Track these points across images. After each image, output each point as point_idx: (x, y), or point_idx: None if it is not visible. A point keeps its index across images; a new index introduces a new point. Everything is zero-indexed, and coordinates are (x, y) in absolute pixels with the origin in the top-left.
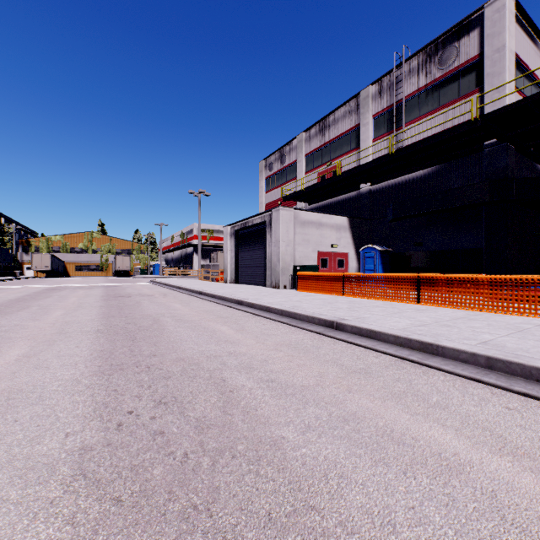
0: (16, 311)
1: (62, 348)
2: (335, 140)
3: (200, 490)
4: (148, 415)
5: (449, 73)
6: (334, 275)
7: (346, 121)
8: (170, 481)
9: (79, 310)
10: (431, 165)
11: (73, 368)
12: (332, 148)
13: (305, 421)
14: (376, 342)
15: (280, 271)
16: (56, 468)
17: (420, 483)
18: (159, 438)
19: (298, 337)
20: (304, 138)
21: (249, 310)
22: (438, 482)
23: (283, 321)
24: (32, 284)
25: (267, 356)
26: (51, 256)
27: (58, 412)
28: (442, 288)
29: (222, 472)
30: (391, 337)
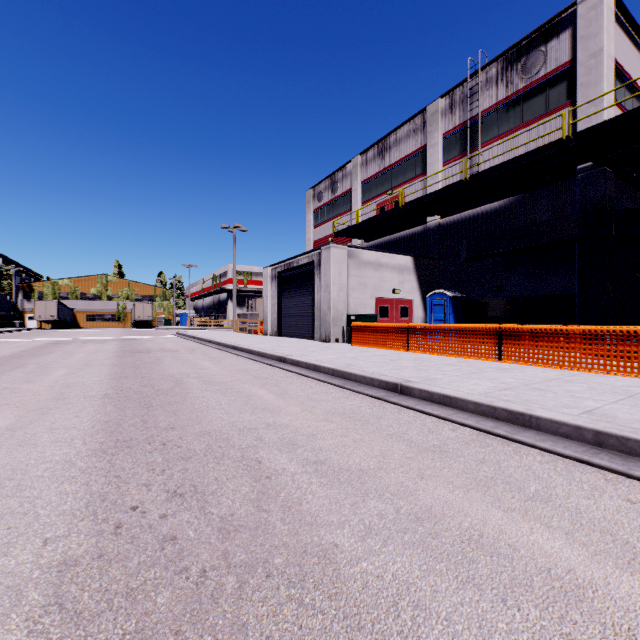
0: (8, 371)
1: (58, 419)
2: (397, 164)
3: (220, 629)
4: (157, 512)
5: (534, 83)
6: (397, 326)
7: (410, 142)
8: (179, 614)
9: (86, 369)
10: (513, 194)
11: (68, 445)
12: (394, 173)
13: (365, 520)
14: (452, 410)
15: (331, 321)
16: (23, 594)
17: (527, 617)
18: (170, 546)
19: (353, 404)
20: (359, 163)
21: (293, 369)
22: (551, 615)
23: (335, 383)
24: (33, 337)
25: (314, 429)
26: (58, 303)
27: (39, 507)
28: (529, 343)
29: (252, 599)
30: (471, 405)
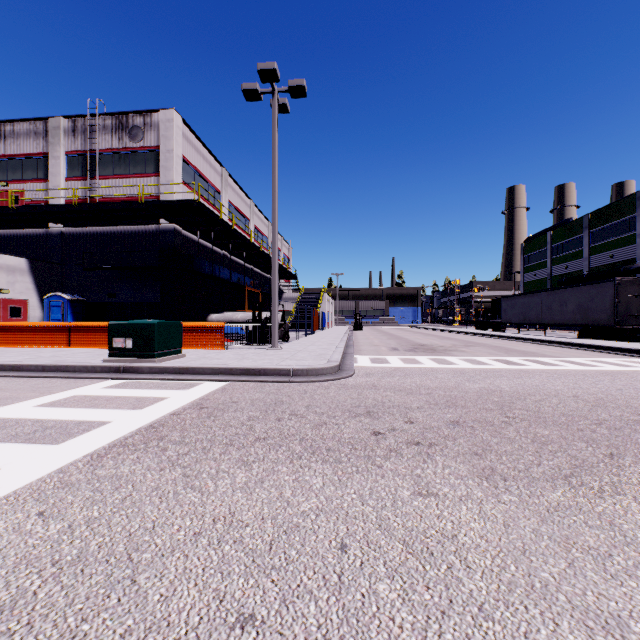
0: None
1: None
2: (15, 158)
3: None
4: None
5: (138, 149)
6: None
7: (31, 142)
8: None
9: None
10: (123, 225)
11: None
12: (11, 166)
13: None
14: None
15: None
16: None
17: None
18: None
19: None
20: None
21: None
22: None
23: None
24: None
25: None
26: None
27: None
28: (87, 334)
29: None
30: None
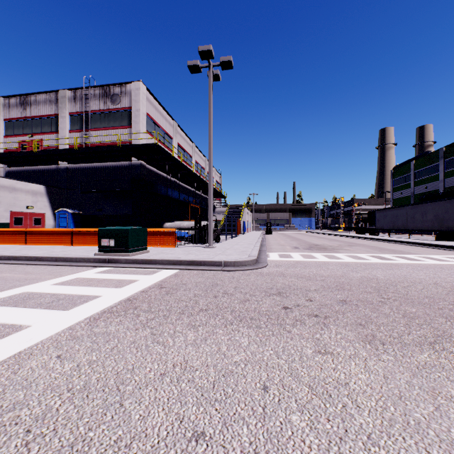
0: None
1: None
2: (37, 118)
3: None
4: None
5: (116, 110)
6: (19, 230)
7: (47, 107)
8: None
9: None
10: (107, 162)
11: None
12: (34, 123)
13: None
14: (16, 261)
15: None
16: None
17: None
18: None
19: None
20: (2, 103)
21: None
22: None
23: None
24: None
25: None
26: None
27: None
28: (84, 236)
29: None
30: (24, 258)
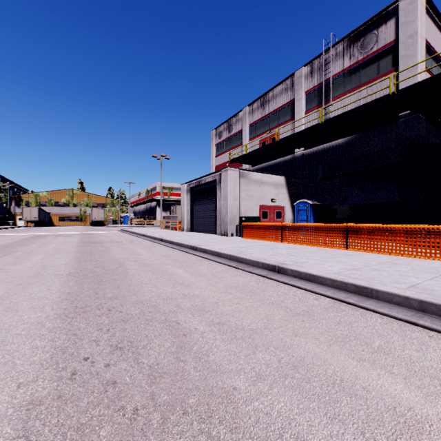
0: (2, 256)
1: (34, 291)
2: (274, 112)
3: None
4: (102, 362)
5: (369, 56)
6: (274, 225)
7: (283, 97)
8: None
9: (57, 254)
10: (354, 133)
11: (40, 310)
12: (271, 119)
13: (256, 368)
14: (315, 284)
15: (228, 221)
16: None
17: None
18: (111, 389)
19: (245, 280)
20: (248, 111)
21: (202, 254)
22: None
23: (232, 265)
24: (21, 232)
25: (217, 298)
26: (39, 209)
27: (16, 358)
28: (367, 236)
29: (172, 432)
30: (329, 281)
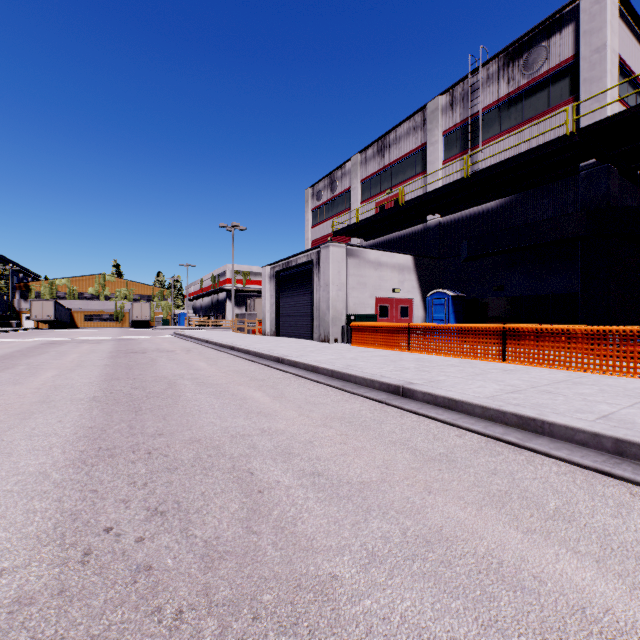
0: None
1: (39, 424)
2: (397, 163)
3: None
4: (133, 535)
5: (536, 80)
6: (397, 326)
7: (410, 140)
8: None
9: (77, 370)
10: (515, 192)
11: (45, 454)
12: (393, 172)
13: (368, 545)
14: (457, 414)
15: (330, 321)
16: None
17: None
18: (143, 579)
19: (353, 408)
20: (359, 161)
21: (291, 370)
22: None
23: (334, 385)
24: (29, 337)
25: (312, 435)
26: (55, 303)
27: (1, 529)
28: (534, 343)
29: None
30: (478, 409)
